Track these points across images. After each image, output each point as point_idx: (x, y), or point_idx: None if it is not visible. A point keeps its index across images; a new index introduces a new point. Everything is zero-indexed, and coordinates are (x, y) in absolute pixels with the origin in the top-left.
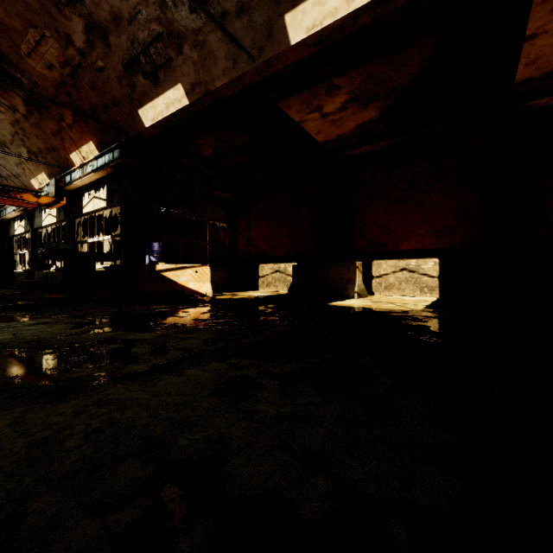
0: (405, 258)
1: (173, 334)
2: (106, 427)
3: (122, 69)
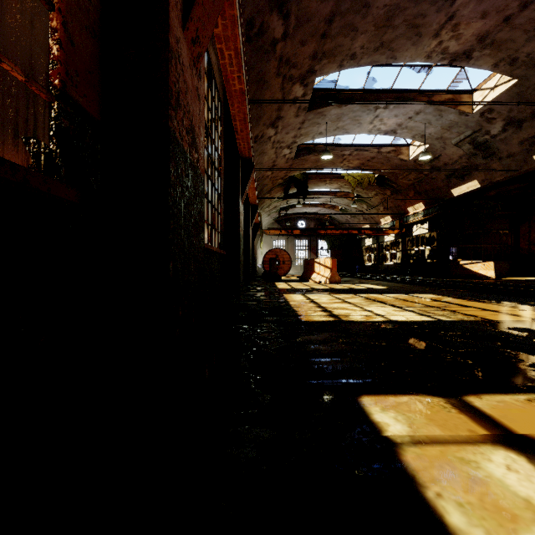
0: None
1: None
2: None
3: (444, 177)
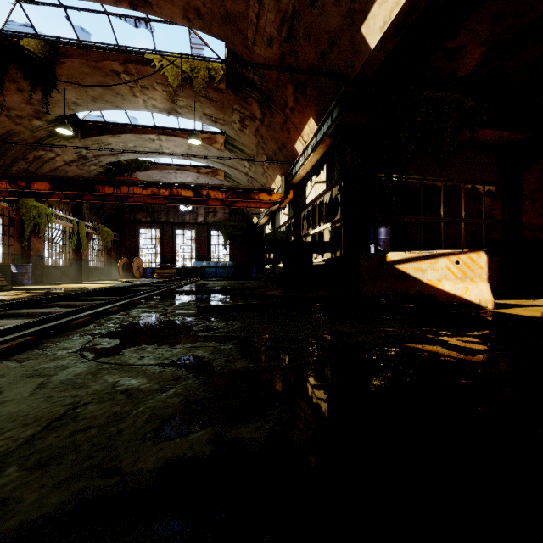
0: None
1: None
2: None
3: None
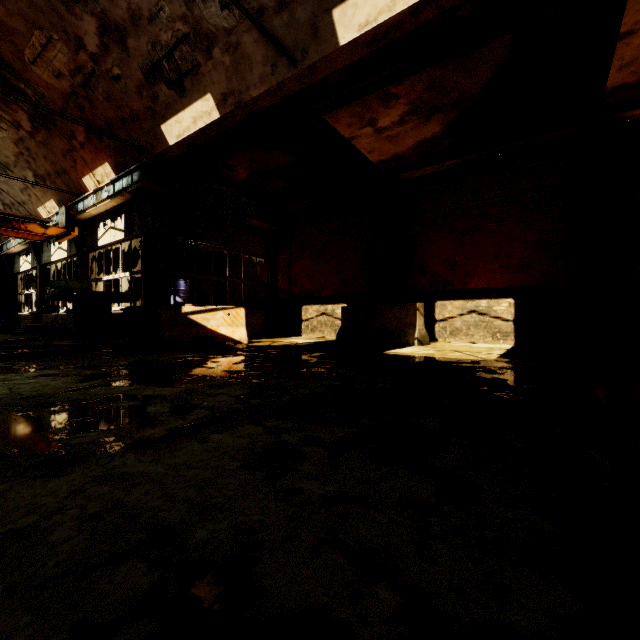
0: (474, 299)
1: (199, 389)
2: (107, 512)
3: (142, 77)
